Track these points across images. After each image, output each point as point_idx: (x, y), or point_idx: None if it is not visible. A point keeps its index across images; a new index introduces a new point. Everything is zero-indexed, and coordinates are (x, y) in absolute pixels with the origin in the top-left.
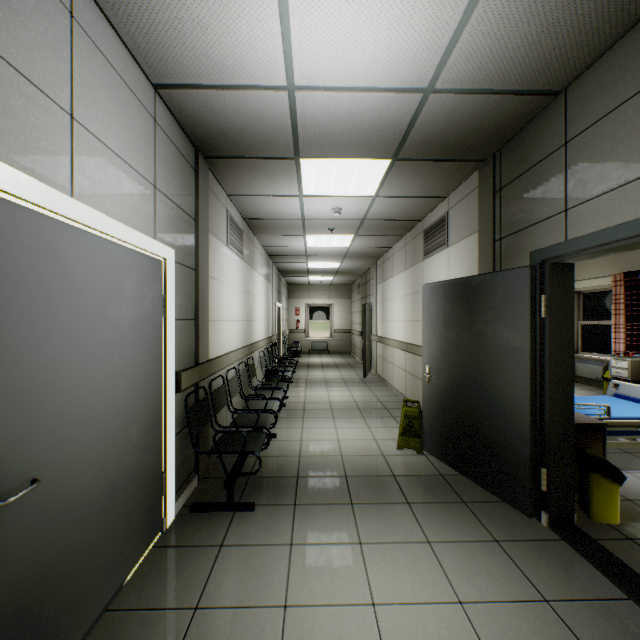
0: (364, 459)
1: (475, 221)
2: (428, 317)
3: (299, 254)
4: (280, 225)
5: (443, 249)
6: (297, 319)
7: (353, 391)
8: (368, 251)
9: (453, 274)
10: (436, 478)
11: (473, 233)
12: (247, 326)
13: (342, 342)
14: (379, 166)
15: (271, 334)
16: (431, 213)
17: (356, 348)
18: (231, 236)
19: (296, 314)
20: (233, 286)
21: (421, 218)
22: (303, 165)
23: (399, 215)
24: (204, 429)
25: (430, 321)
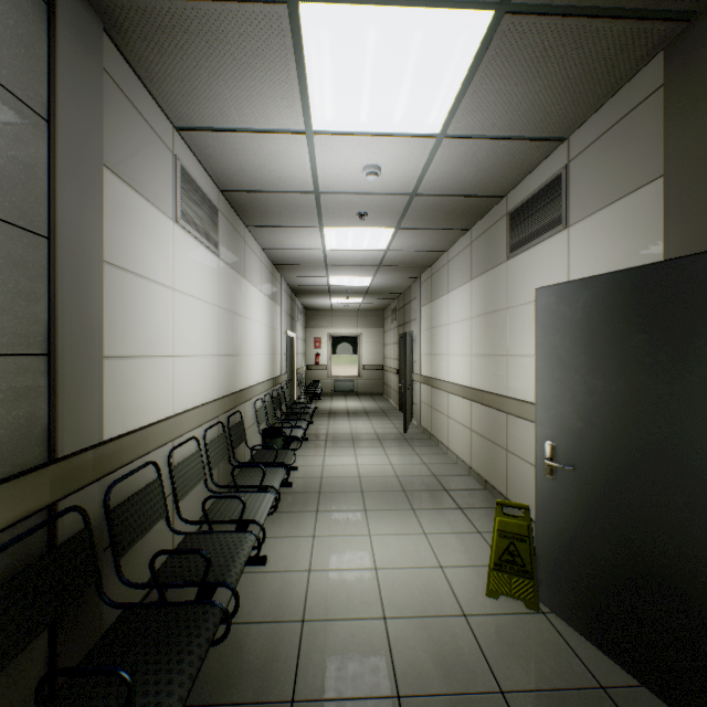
0: (430, 630)
1: (650, 159)
2: (550, 349)
3: (316, 263)
4: (282, 206)
5: (555, 233)
6: (317, 353)
7: (392, 455)
8: (412, 258)
9: (582, 272)
10: (596, 702)
11: (644, 184)
12: (230, 364)
13: (373, 381)
14: (465, 35)
15: (278, 373)
16: (525, 180)
17: (391, 389)
18: (186, 207)
19: (316, 346)
20: (194, 296)
21: (505, 192)
22: (306, 28)
23: (472, 185)
24: (84, 598)
25: (556, 357)
